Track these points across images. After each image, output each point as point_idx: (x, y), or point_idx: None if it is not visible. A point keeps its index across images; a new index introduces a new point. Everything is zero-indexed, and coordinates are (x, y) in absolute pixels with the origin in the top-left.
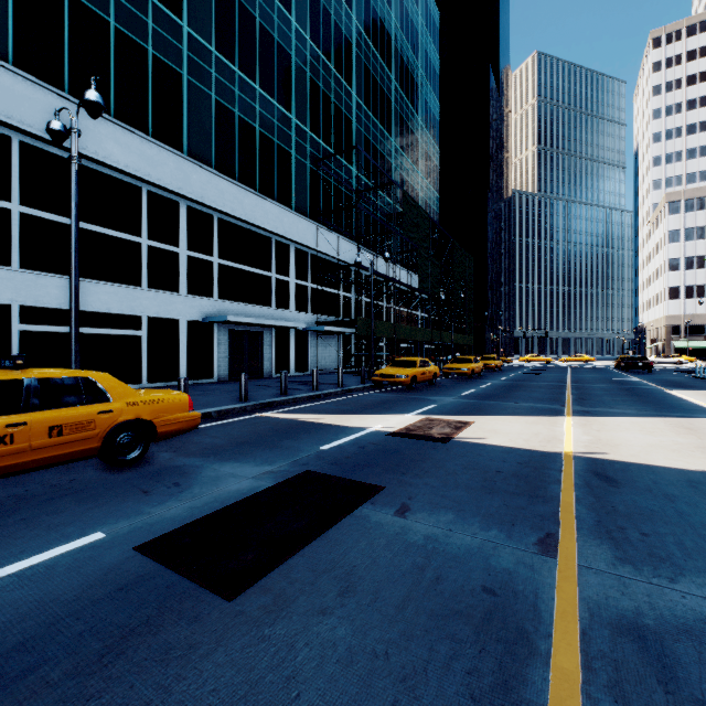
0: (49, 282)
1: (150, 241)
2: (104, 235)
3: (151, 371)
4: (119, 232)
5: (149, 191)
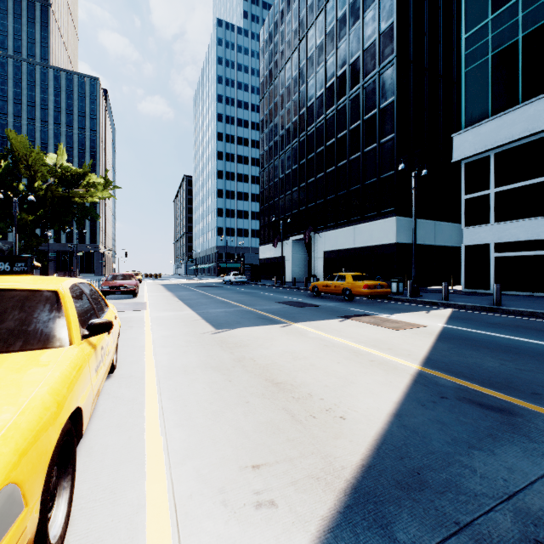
0: (510, 226)
1: None
2: None
3: None
4: None
5: None
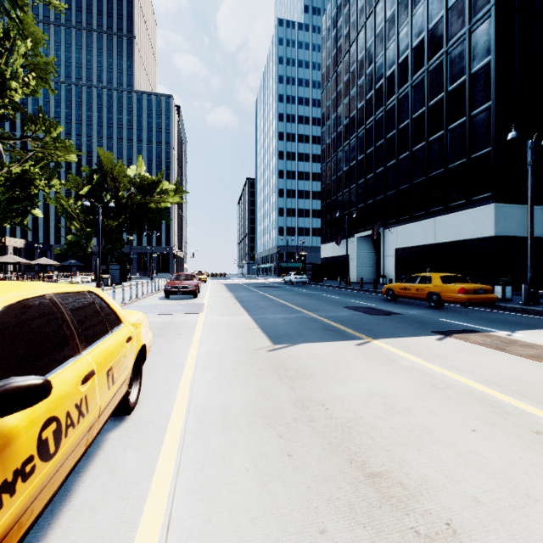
0: None
1: None
2: None
3: None
4: None
5: None
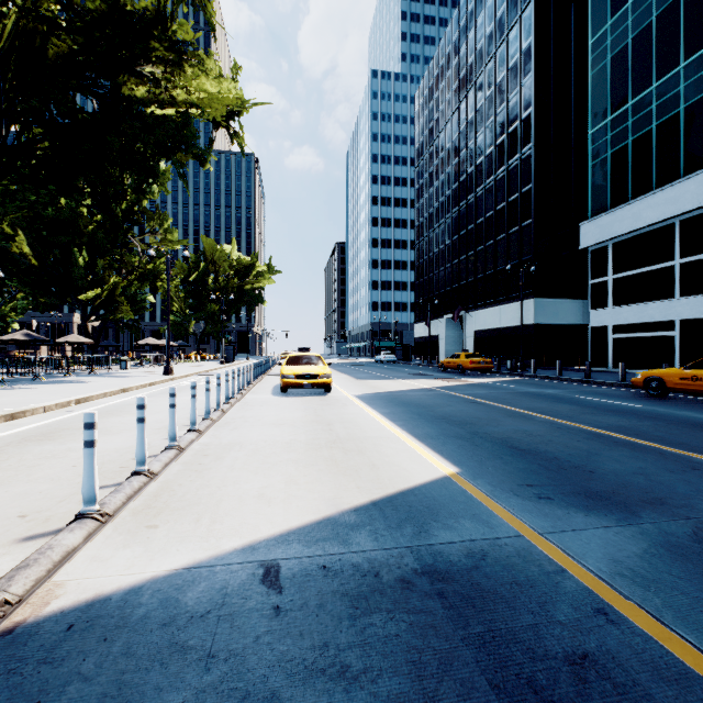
0: (623, 310)
1: (682, 259)
2: (649, 271)
3: (683, 362)
4: (659, 264)
5: (681, 220)
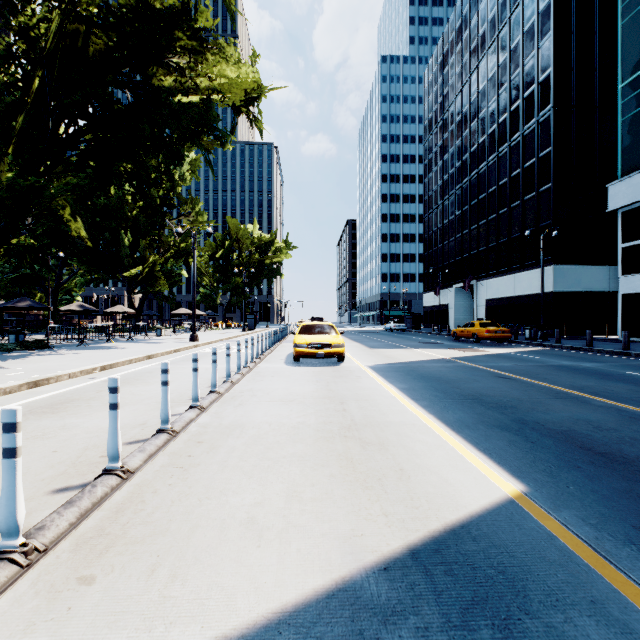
0: None
1: None
2: None
3: None
4: None
5: None
